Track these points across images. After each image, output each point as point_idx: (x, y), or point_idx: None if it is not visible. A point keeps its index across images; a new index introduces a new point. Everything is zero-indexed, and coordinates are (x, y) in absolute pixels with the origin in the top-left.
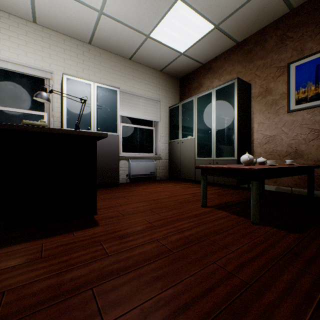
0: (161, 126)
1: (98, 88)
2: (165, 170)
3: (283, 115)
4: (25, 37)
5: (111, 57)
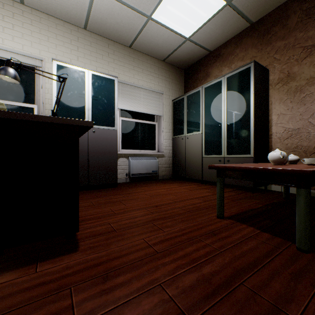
0: (164, 120)
1: (93, 76)
2: (168, 168)
3: (311, 103)
4: (12, 19)
5: (109, 44)
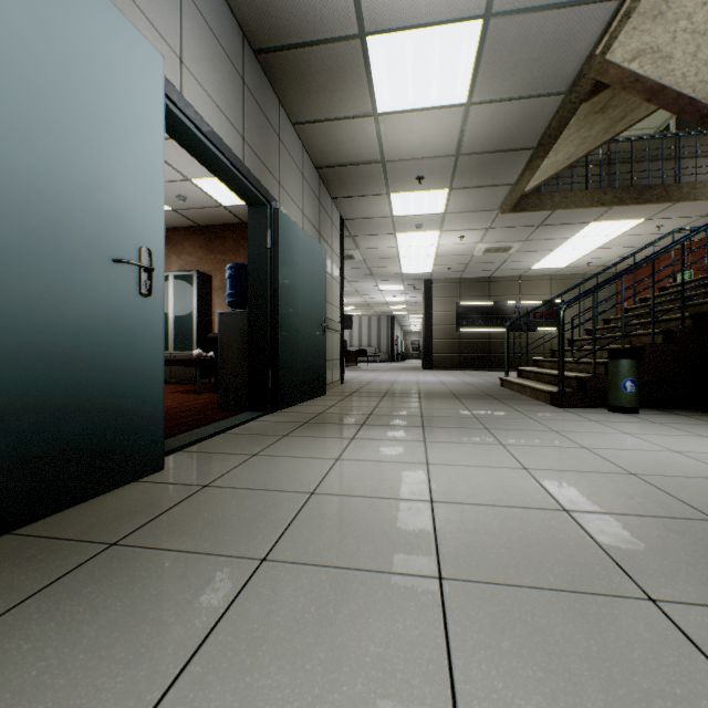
0: None
1: None
2: None
3: None
4: None
5: None
